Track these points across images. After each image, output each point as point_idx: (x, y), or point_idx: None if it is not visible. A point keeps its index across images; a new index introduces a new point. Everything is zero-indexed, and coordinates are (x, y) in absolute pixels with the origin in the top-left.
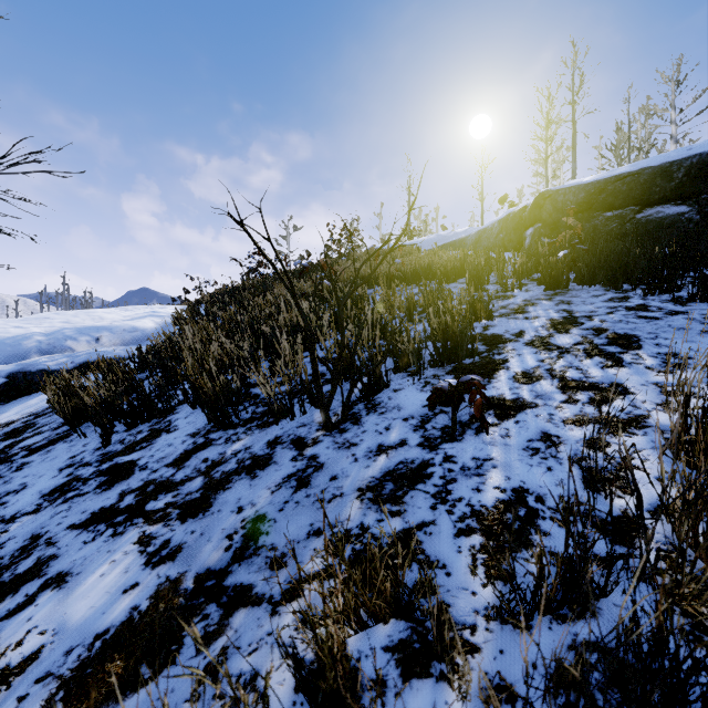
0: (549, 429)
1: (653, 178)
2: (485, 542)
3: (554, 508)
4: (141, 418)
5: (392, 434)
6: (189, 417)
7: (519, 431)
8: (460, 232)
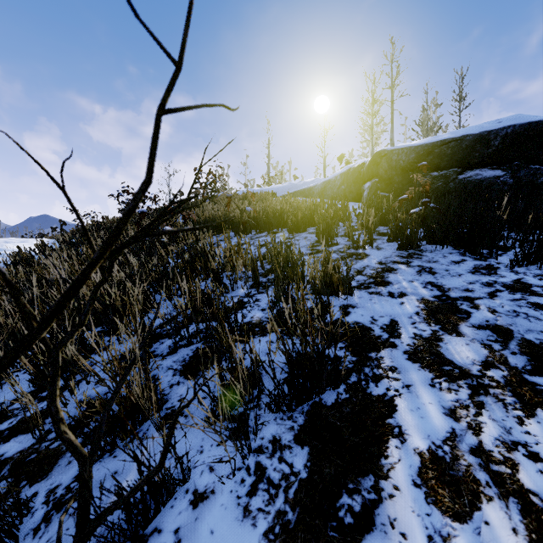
0: None
1: (473, 144)
2: None
3: None
4: None
5: None
6: None
7: None
8: (309, 182)
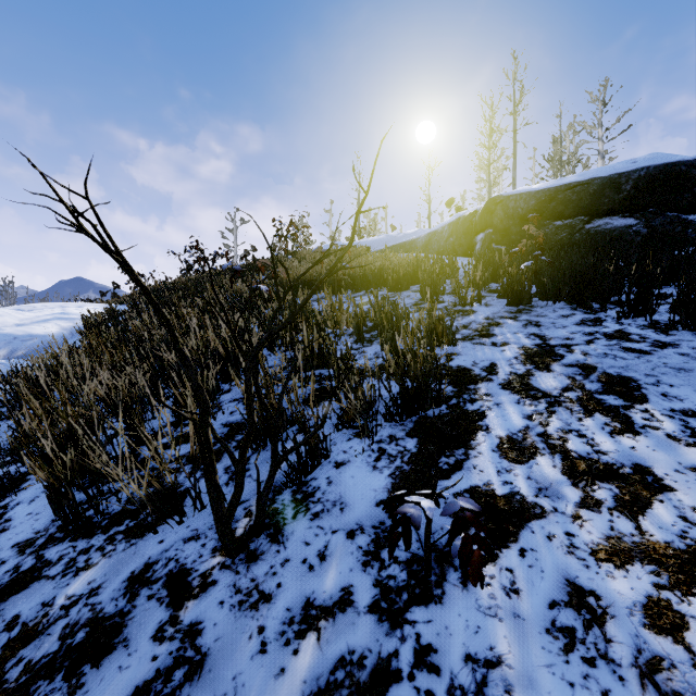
0: (576, 574)
1: (602, 189)
2: None
3: None
4: None
5: (328, 571)
6: (36, 501)
7: (531, 578)
8: (410, 234)
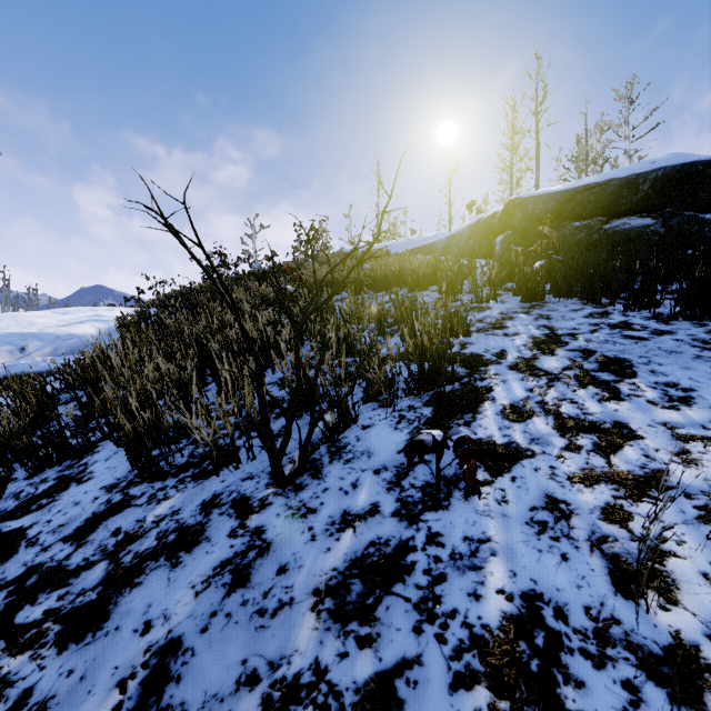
0: (554, 491)
1: (620, 190)
2: (494, 702)
3: (582, 630)
4: (48, 461)
5: (360, 494)
6: (111, 459)
7: (518, 494)
8: (430, 237)
